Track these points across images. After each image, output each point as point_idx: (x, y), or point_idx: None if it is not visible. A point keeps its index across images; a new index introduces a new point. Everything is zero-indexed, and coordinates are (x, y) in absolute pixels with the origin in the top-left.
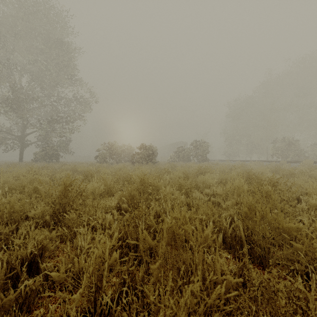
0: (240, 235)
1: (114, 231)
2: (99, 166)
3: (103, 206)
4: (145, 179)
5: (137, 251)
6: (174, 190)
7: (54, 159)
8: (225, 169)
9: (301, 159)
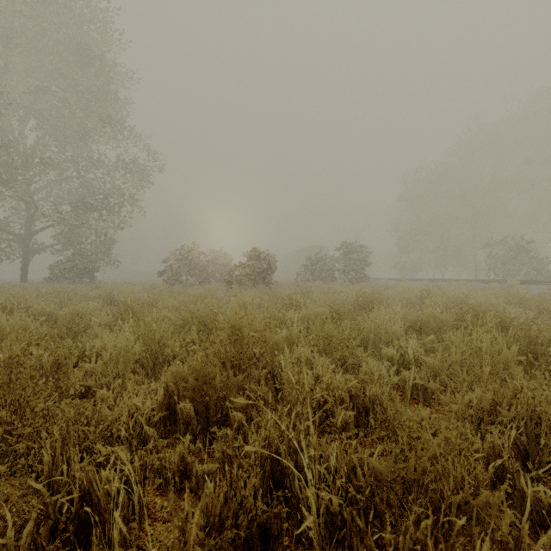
0: None
1: (112, 546)
2: (162, 291)
3: (105, 424)
4: (243, 327)
5: None
6: (315, 356)
7: (86, 277)
8: (409, 297)
9: (542, 277)
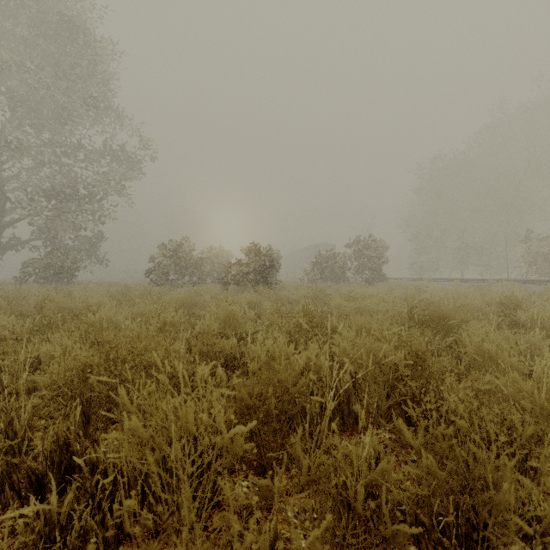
0: None
1: None
2: (129, 295)
3: None
4: None
5: None
6: None
7: (63, 276)
8: (479, 307)
9: None
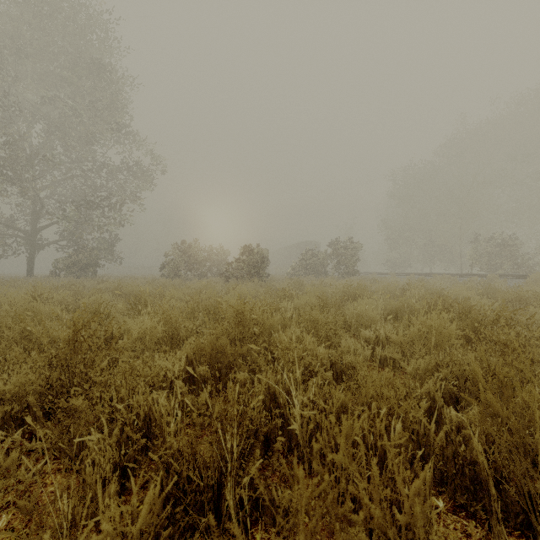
0: (475, 458)
1: None
2: (164, 284)
3: (152, 375)
4: (245, 311)
5: (221, 503)
6: (304, 335)
7: (89, 271)
8: (393, 290)
9: (522, 272)
